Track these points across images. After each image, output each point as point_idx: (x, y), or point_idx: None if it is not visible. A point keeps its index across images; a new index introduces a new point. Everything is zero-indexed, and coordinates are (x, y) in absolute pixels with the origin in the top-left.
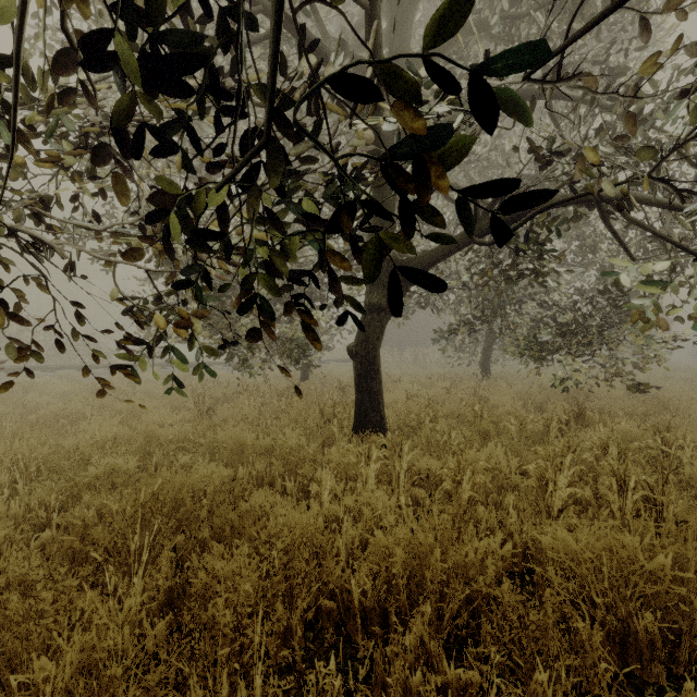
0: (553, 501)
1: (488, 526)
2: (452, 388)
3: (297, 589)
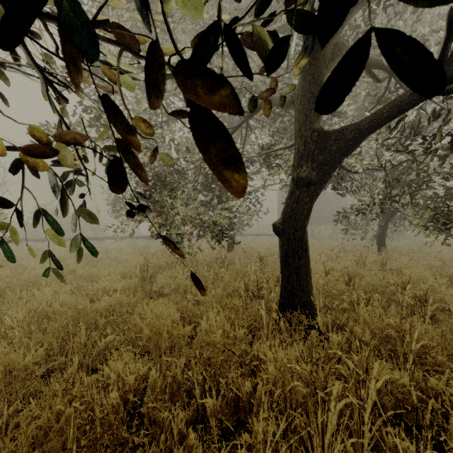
0: None
1: None
2: (360, 261)
3: None
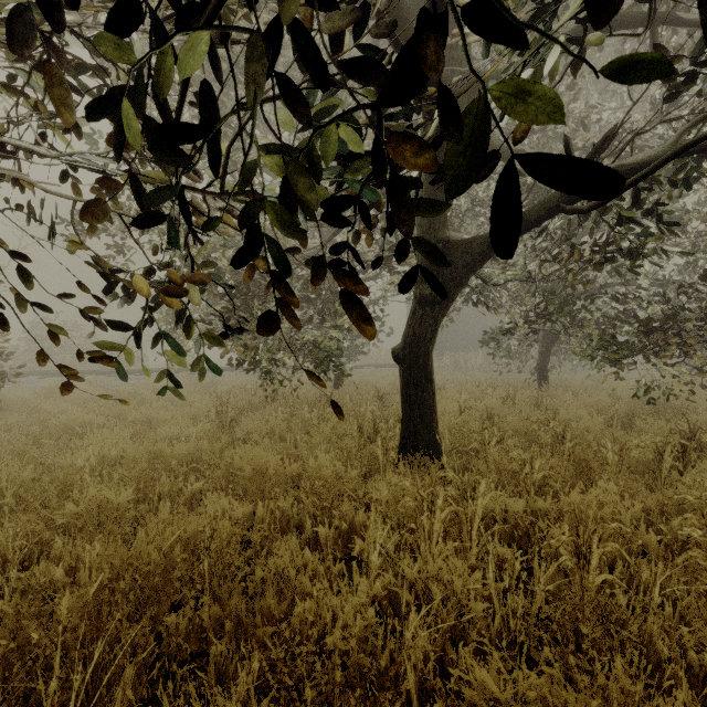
0: None
1: (640, 634)
2: (509, 398)
3: None
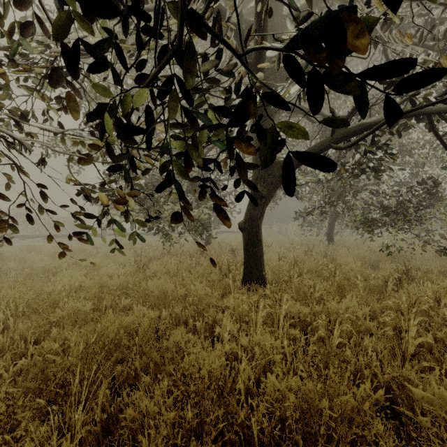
0: (407, 347)
1: (356, 367)
2: (309, 251)
3: (207, 427)
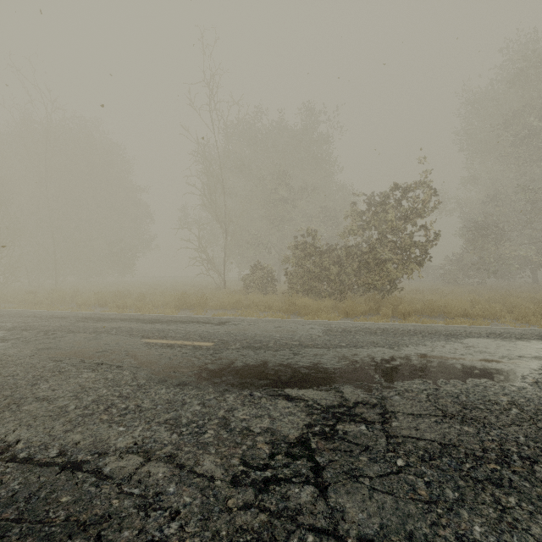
0: None
1: None
2: None
3: None
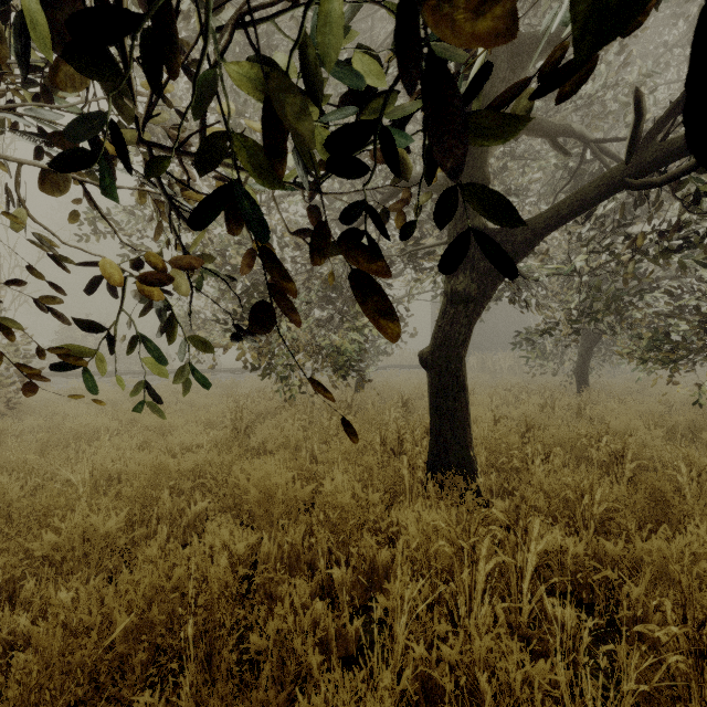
0: None
1: None
2: (547, 405)
3: None
